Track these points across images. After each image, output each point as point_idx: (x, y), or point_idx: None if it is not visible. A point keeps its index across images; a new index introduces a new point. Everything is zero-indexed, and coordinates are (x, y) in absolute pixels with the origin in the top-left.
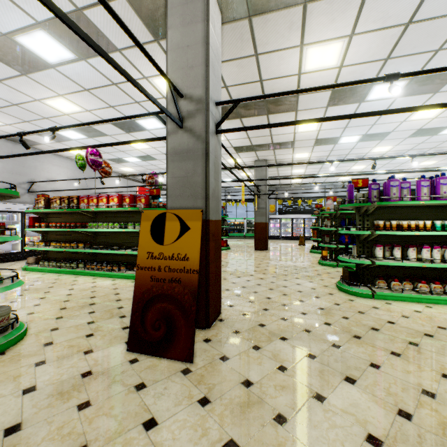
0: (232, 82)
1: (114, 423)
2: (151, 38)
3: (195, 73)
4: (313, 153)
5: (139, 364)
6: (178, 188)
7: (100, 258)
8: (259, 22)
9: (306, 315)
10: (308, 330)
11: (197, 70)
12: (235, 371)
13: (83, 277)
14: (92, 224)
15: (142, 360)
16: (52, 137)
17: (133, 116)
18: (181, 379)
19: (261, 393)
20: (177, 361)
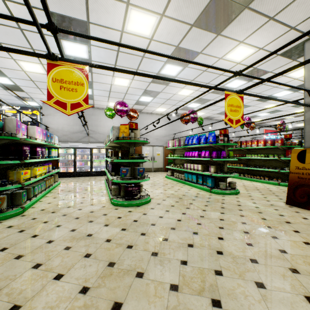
0: None
1: (290, 215)
2: (291, 61)
3: None
4: None
5: (293, 208)
6: None
7: (251, 172)
8: None
9: None
10: None
11: None
12: None
13: (244, 180)
14: (247, 155)
15: (294, 207)
16: None
17: (281, 104)
18: None
19: None
20: None
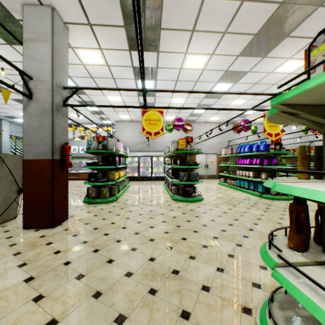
0: None
1: None
2: None
3: None
4: None
5: None
6: None
7: None
8: None
9: None
10: None
11: None
12: None
13: None
14: (312, 162)
15: None
16: (296, 126)
17: None
18: None
19: None
20: None
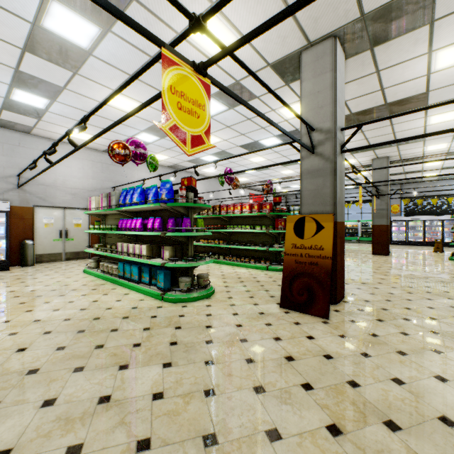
0: (351, 96)
1: (289, 333)
2: (283, 84)
3: (324, 111)
4: (453, 142)
5: (291, 314)
6: (310, 198)
7: (233, 253)
8: (381, 48)
9: (433, 309)
10: (433, 318)
11: (326, 108)
12: (362, 328)
13: (224, 265)
14: (229, 226)
15: (292, 313)
16: (215, 167)
17: (272, 147)
18: (323, 325)
19: (385, 341)
20: (316, 317)
